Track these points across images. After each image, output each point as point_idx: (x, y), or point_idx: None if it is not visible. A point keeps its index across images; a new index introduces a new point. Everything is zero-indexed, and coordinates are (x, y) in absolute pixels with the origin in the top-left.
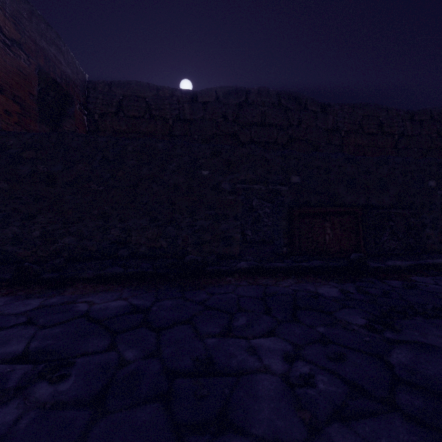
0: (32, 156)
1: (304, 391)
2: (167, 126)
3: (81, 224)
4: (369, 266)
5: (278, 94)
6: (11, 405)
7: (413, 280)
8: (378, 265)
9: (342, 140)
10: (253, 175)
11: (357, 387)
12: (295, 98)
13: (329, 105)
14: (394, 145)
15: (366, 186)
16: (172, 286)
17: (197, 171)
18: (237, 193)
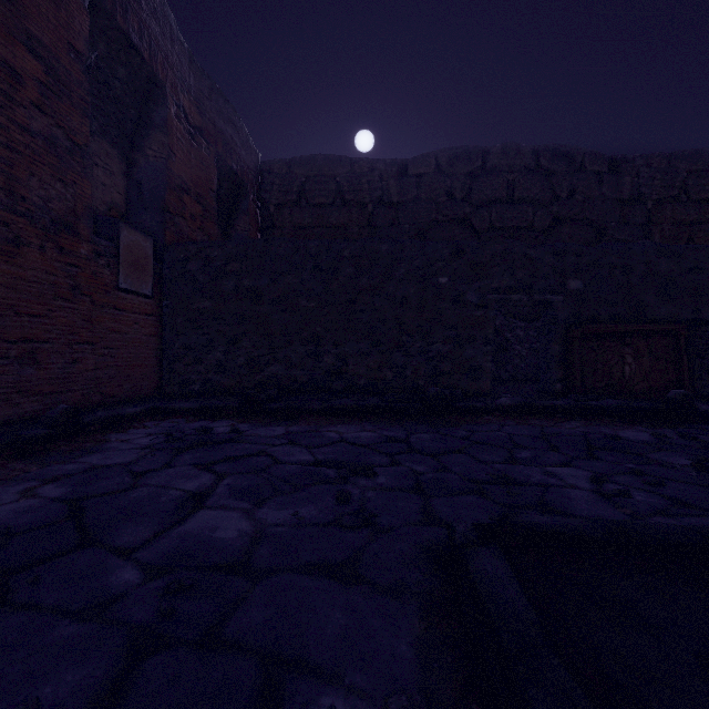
0: (236, 269)
1: (621, 499)
2: (365, 214)
3: (290, 349)
4: (699, 410)
5: (535, 151)
6: (346, 486)
7: None
8: None
9: (649, 215)
10: (510, 280)
11: (681, 502)
12: (565, 154)
13: (625, 159)
14: None
15: (694, 292)
16: (417, 422)
17: (432, 279)
18: (488, 306)
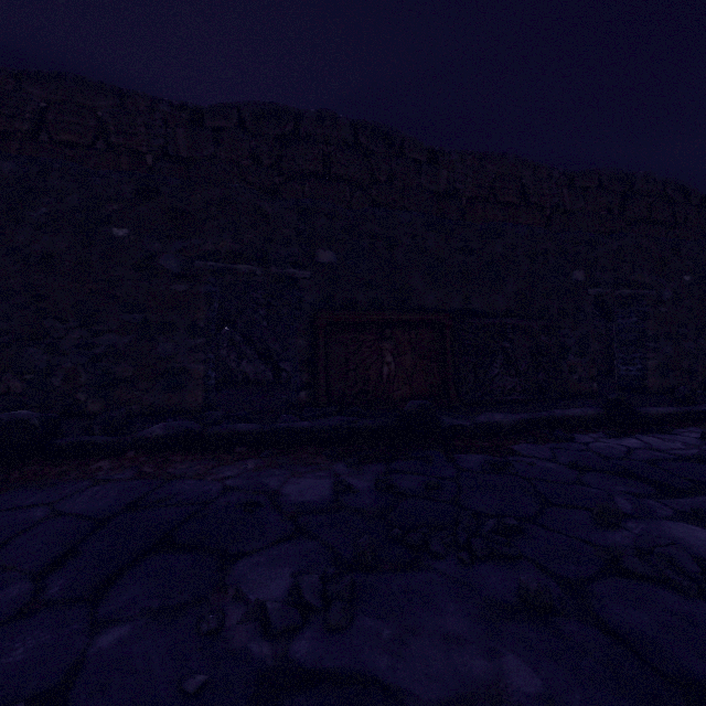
0: None
1: None
2: (142, 166)
3: None
4: (442, 426)
5: (354, 125)
6: None
7: (515, 451)
8: (460, 423)
9: (464, 212)
10: (233, 243)
11: None
12: (384, 135)
13: (442, 152)
14: (545, 225)
15: (464, 276)
16: None
17: (102, 228)
18: (197, 278)
